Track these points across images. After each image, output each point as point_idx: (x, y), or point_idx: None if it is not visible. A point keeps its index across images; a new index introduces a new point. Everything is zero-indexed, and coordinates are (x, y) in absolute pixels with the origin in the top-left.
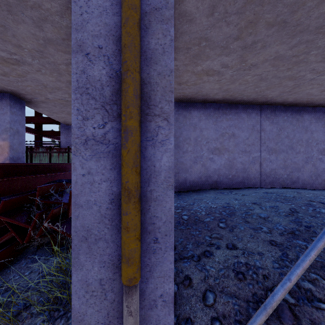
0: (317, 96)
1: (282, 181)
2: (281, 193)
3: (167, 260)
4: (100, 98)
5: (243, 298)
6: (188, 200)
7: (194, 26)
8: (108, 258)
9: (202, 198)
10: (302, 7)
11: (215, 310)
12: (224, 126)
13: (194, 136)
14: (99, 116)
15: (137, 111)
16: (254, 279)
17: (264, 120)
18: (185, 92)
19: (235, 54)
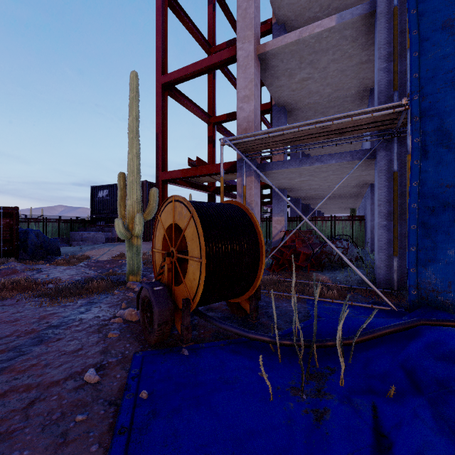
0: None
1: None
2: None
3: (404, 256)
4: (384, 216)
5: None
6: None
7: None
8: (387, 254)
9: None
10: None
11: None
12: None
13: None
14: (384, 220)
15: (397, 221)
16: None
17: None
18: None
19: None
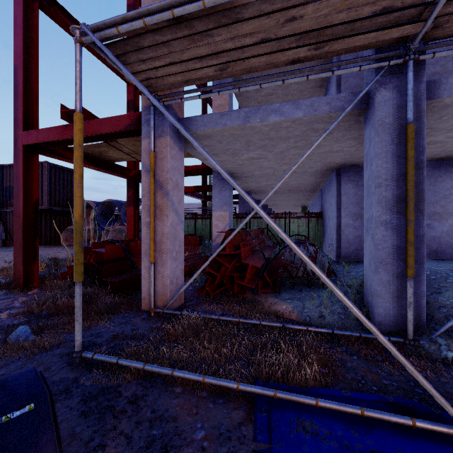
0: None
1: None
2: None
3: (422, 275)
4: (388, 205)
5: None
6: None
7: None
8: (392, 271)
9: None
10: None
11: (448, 313)
12: (447, 186)
13: None
14: (388, 212)
15: (414, 213)
16: None
17: None
18: None
19: None
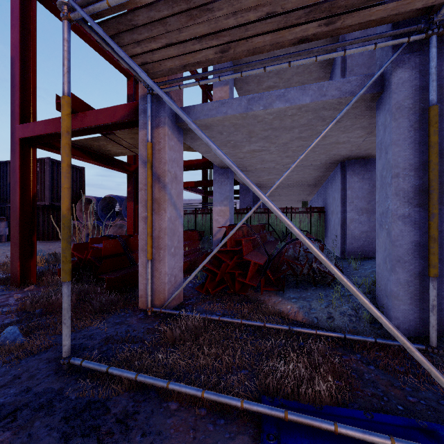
0: None
1: None
2: None
3: None
4: (406, 197)
5: None
6: None
7: None
8: (411, 270)
9: None
10: None
11: None
12: None
13: None
14: (406, 205)
15: (438, 206)
16: None
17: None
18: None
19: None
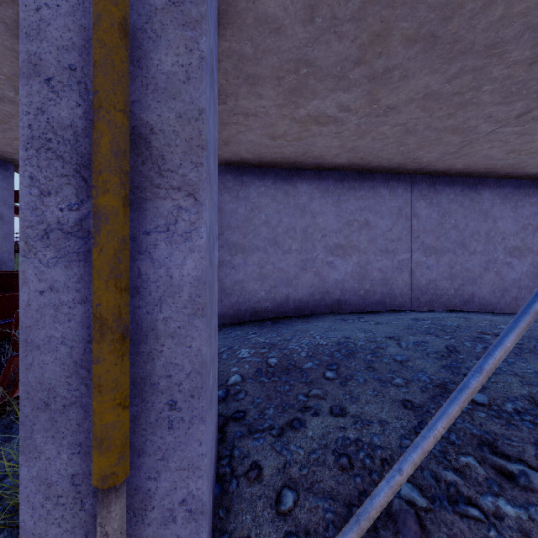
0: (501, 160)
1: (447, 300)
2: (438, 320)
3: (194, 439)
4: (72, 157)
5: (343, 500)
6: (285, 333)
7: (285, 40)
8: (87, 437)
9: (309, 329)
10: (459, 11)
11: (294, 522)
12: (352, 209)
13: (301, 225)
14: (71, 188)
15: (119, 181)
16: (365, 467)
17: (418, 200)
18: (285, 152)
19: (359, 89)
